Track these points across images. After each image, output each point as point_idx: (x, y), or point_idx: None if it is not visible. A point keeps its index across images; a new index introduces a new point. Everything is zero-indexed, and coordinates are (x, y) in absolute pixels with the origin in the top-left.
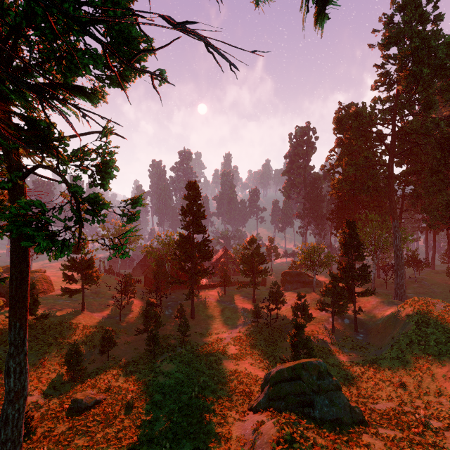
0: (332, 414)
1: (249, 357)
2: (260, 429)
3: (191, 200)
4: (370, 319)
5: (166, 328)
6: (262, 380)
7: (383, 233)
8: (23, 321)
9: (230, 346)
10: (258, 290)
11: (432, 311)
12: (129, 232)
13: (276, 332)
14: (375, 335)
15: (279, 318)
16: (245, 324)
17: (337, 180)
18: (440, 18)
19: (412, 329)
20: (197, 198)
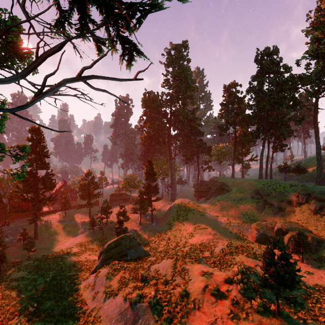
0: (136, 256)
1: (88, 251)
2: (98, 275)
3: (34, 142)
4: (160, 214)
5: (9, 252)
6: (99, 254)
7: (166, 167)
8: None
9: (73, 249)
10: (93, 209)
11: (183, 203)
12: (26, 166)
13: (106, 232)
14: (161, 221)
15: (108, 223)
16: (83, 233)
17: (144, 135)
18: (189, 60)
19: (175, 213)
20: (40, 141)
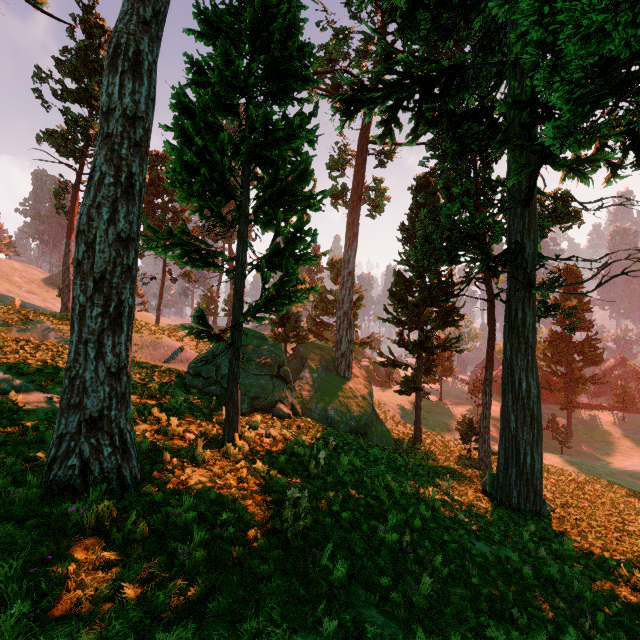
0: None
1: None
2: None
3: (567, 289)
4: None
5: None
6: None
7: None
8: (492, 369)
9: (637, 472)
10: None
11: None
12: (576, 322)
13: None
14: None
15: None
16: None
17: None
18: None
19: None
20: (576, 286)
